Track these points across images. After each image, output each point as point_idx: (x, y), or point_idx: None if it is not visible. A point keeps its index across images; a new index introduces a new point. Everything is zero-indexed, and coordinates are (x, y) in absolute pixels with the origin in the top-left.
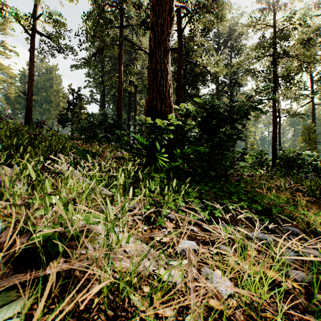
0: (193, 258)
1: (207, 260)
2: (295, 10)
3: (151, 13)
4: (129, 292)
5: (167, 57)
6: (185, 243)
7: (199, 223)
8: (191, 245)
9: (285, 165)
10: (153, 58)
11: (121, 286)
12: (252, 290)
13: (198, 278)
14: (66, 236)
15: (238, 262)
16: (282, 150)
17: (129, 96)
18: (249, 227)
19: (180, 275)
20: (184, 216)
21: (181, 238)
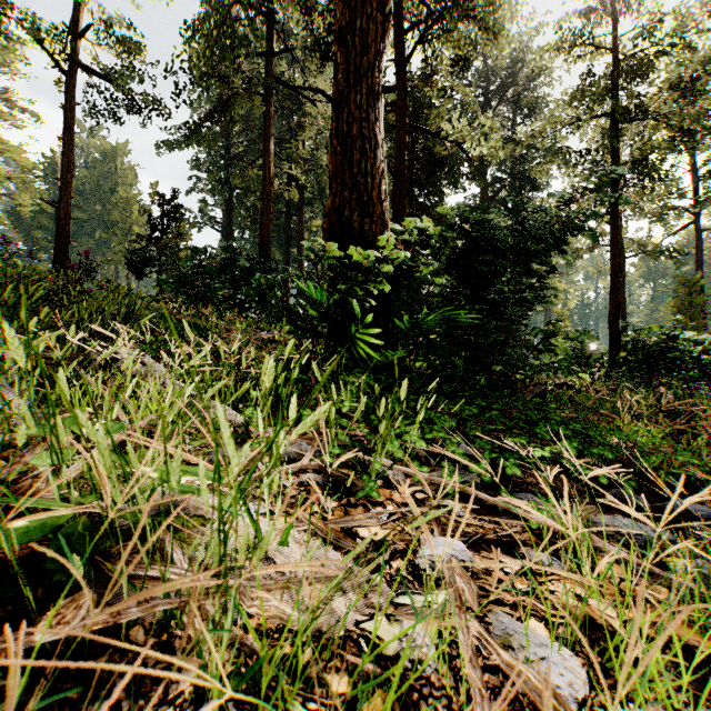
0: (464, 587)
1: (500, 592)
2: (661, 14)
3: (338, 7)
4: (288, 693)
5: (376, 108)
6: (438, 543)
7: (469, 492)
8: (453, 550)
9: (639, 364)
10: (344, 110)
11: (264, 679)
12: (661, 690)
13: (483, 644)
14: (116, 526)
15: (582, 597)
16: (633, 330)
17: (287, 210)
18: (588, 504)
19: (432, 636)
20: (428, 475)
21: (448, 536)
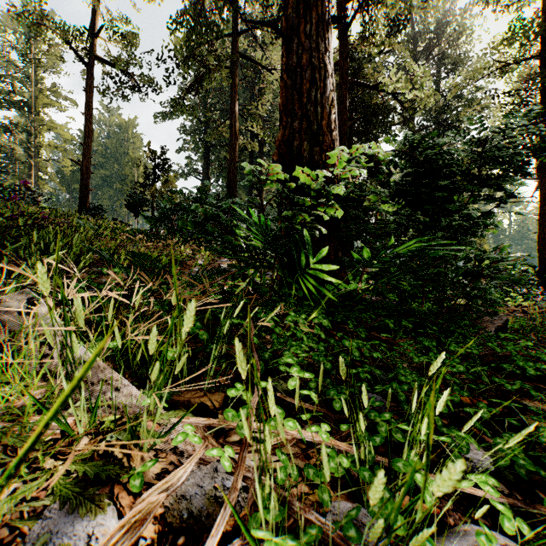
0: None
1: None
2: None
3: None
4: None
5: (326, 38)
6: None
7: None
8: None
9: None
10: (293, 42)
11: None
12: None
13: None
14: None
15: None
16: None
17: (250, 161)
18: None
19: None
20: None
21: None
